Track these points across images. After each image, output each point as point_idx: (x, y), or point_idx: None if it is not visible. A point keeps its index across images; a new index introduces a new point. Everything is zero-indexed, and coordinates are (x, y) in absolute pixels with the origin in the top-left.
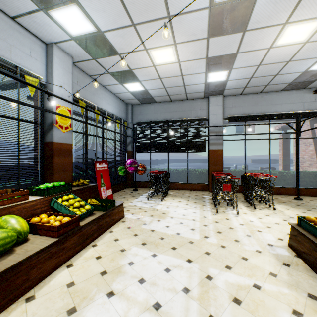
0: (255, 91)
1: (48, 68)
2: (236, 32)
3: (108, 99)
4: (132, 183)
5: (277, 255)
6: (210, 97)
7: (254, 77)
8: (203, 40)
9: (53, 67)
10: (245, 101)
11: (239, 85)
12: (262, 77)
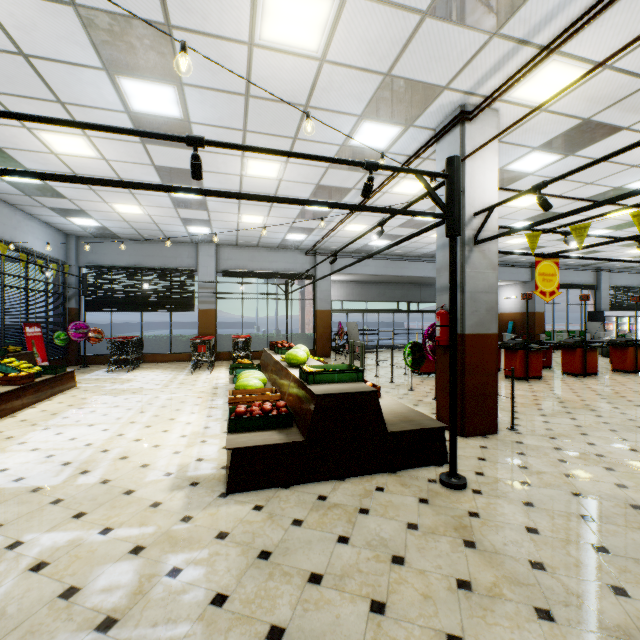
0: (251, 245)
1: None
2: (201, 210)
3: (37, 232)
4: (78, 358)
5: (215, 386)
6: (200, 244)
7: (240, 235)
8: (172, 208)
9: None
10: (242, 254)
11: (229, 239)
12: (249, 237)
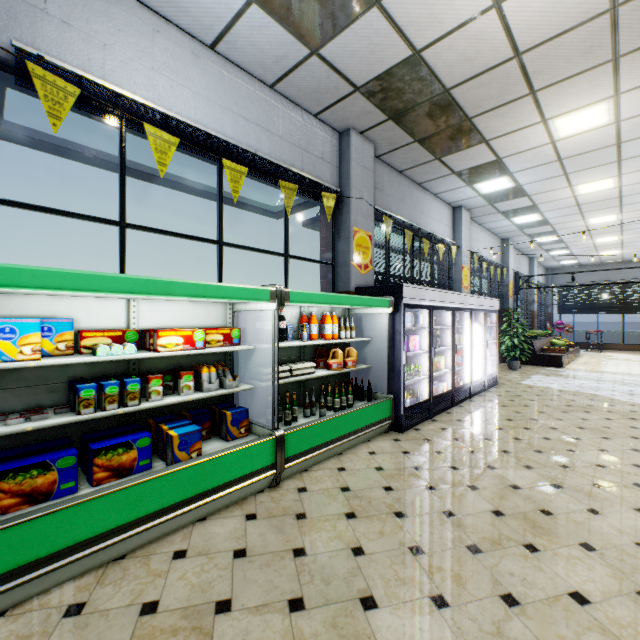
0: None
1: (530, 271)
2: None
3: (540, 272)
4: None
5: None
6: None
7: None
8: None
9: (534, 270)
10: None
11: None
12: None
